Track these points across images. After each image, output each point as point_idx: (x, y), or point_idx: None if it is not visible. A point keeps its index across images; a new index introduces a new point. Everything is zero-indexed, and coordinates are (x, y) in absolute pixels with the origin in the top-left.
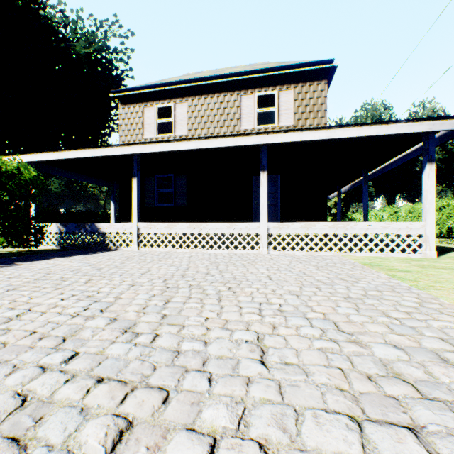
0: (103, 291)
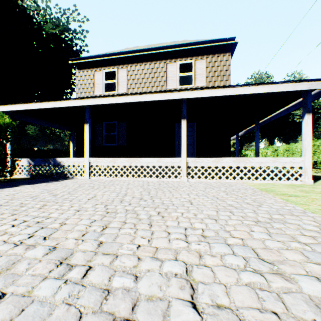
0: (52, 216)
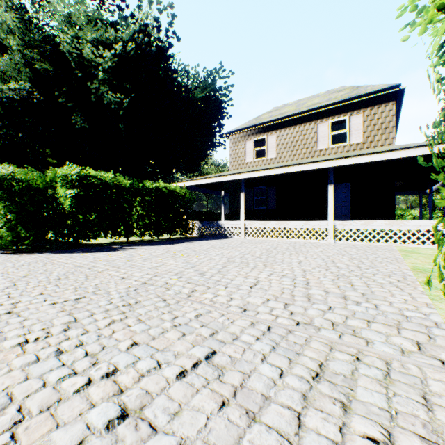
0: (242, 251)
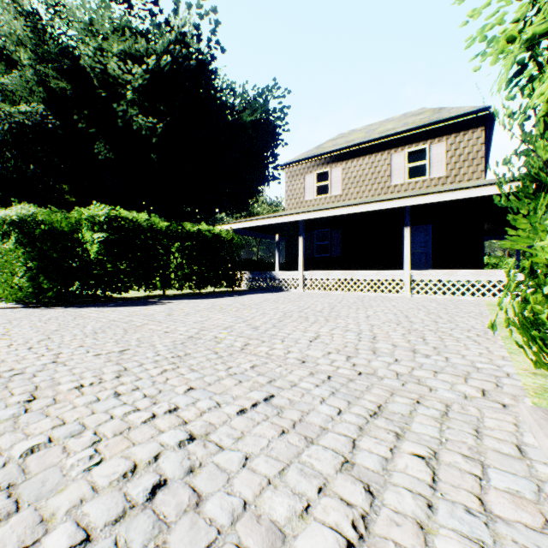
0: (300, 305)
